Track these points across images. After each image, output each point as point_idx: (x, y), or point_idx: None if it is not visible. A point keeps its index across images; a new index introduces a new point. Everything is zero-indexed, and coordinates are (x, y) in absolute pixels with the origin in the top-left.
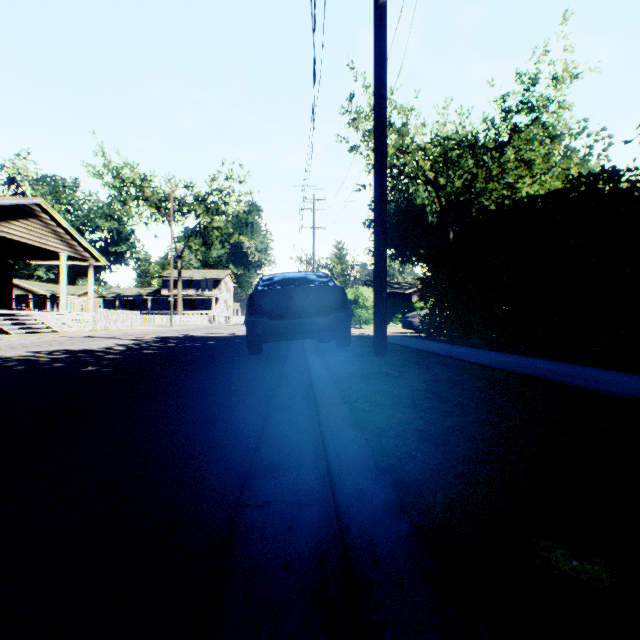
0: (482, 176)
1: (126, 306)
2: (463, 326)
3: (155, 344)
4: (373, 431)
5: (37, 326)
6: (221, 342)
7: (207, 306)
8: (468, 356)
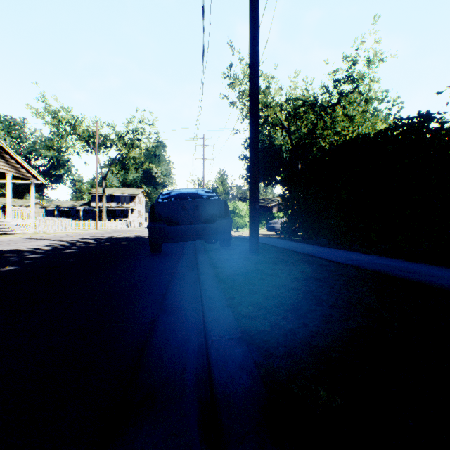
0: (320, 125)
1: (63, 214)
2: (313, 230)
3: (77, 244)
4: (261, 348)
5: None
6: (131, 242)
7: (125, 215)
8: (321, 253)
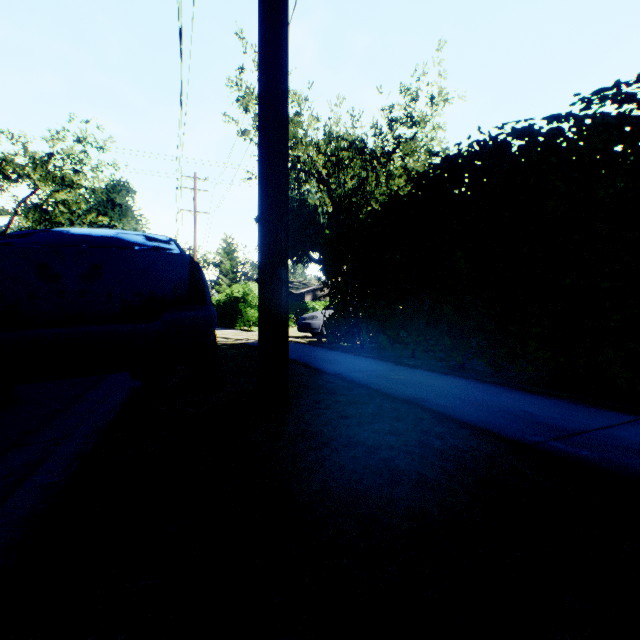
0: (373, 179)
1: None
2: (389, 332)
3: None
4: None
5: None
6: None
7: None
8: (445, 399)
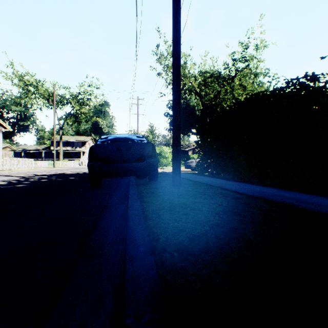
0: (223, 92)
1: (29, 156)
2: (221, 167)
3: (31, 179)
4: None
5: None
6: (78, 178)
7: (78, 156)
8: (230, 186)
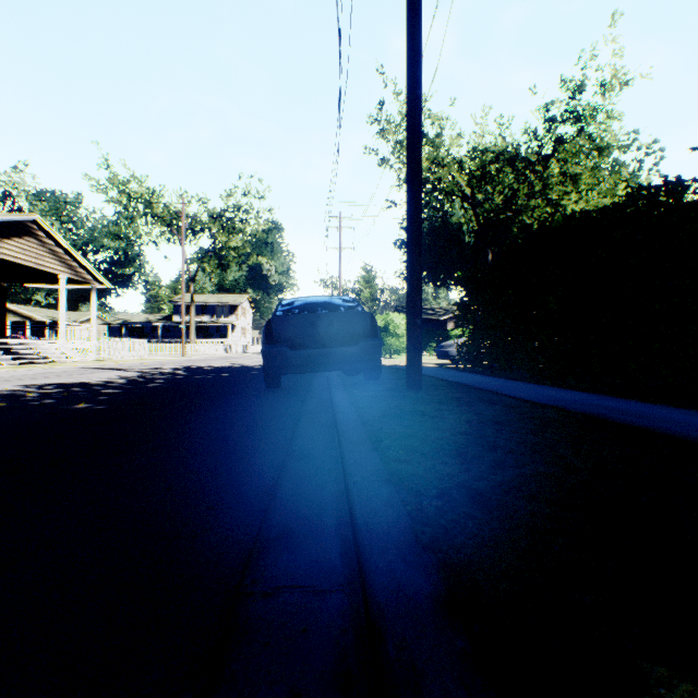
0: (524, 192)
1: (133, 334)
2: (506, 356)
3: (162, 376)
4: (410, 489)
5: (32, 356)
6: (236, 374)
7: (223, 334)
8: (513, 391)
